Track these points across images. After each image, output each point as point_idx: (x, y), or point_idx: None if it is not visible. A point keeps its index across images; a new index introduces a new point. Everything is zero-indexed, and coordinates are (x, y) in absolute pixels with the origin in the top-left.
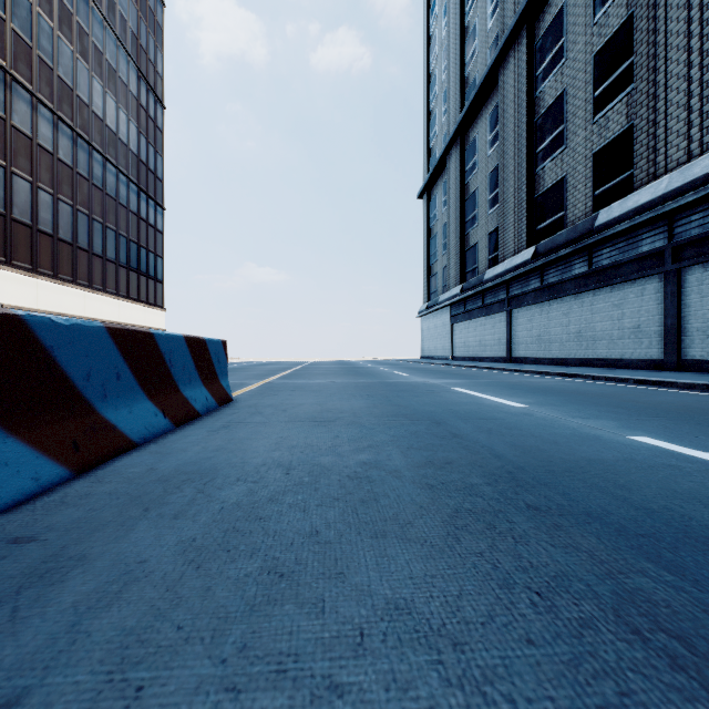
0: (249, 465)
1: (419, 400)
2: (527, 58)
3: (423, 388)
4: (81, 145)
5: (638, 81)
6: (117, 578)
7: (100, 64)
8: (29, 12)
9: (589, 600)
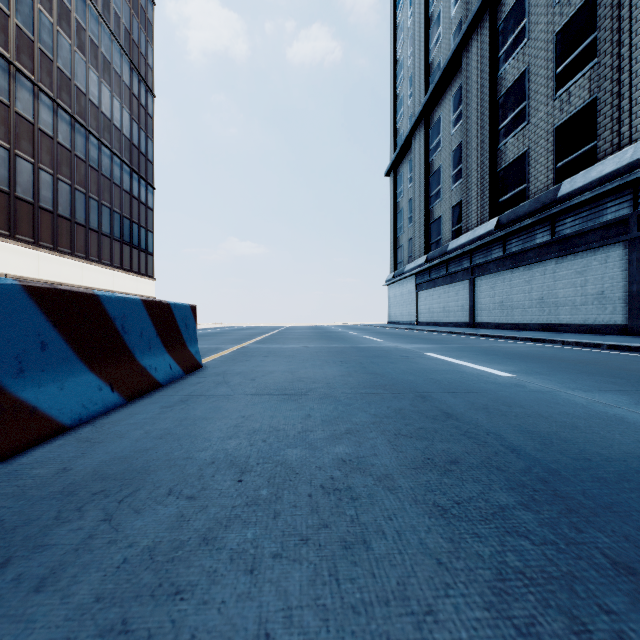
0: (193, 464)
1: (395, 367)
2: (490, 40)
3: (396, 353)
4: (78, 130)
5: (602, 55)
6: None
7: (96, 57)
8: (31, 9)
9: None
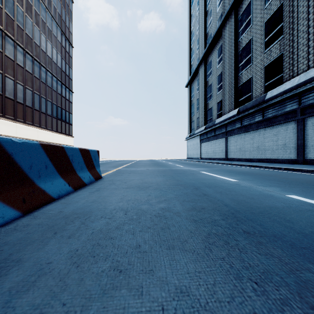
0: (107, 210)
1: (187, 177)
2: (235, 24)
3: (189, 172)
4: (36, 64)
5: (285, 34)
6: (35, 273)
7: (44, 28)
8: (13, 5)
9: (284, 287)
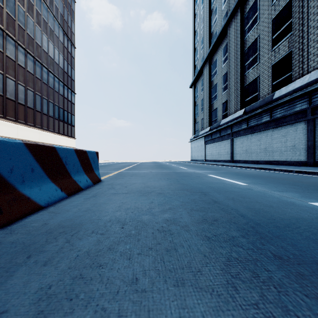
0: (101, 221)
1: (193, 181)
2: (241, 22)
3: (194, 175)
4: (37, 64)
5: (294, 30)
6: None
7: (46, 28)
8: (14, 4)
9: None
